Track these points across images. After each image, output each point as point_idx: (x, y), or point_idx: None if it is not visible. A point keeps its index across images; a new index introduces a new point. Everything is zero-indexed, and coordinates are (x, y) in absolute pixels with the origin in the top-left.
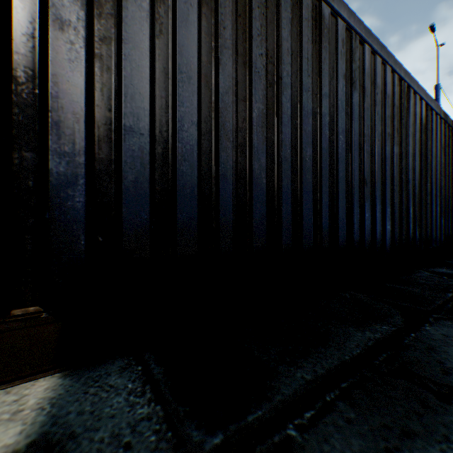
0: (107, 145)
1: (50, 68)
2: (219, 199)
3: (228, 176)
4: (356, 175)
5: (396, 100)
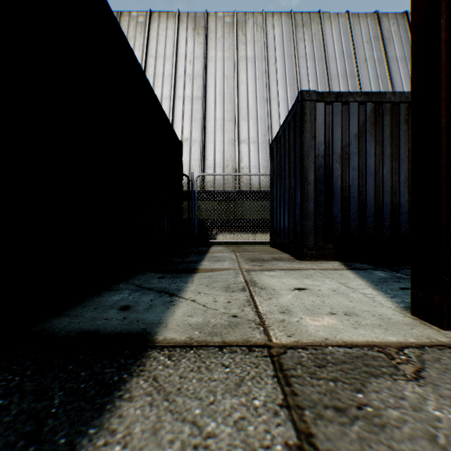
0: (345, 202)
1: (333, 186)
2: (383, 215)
3: (387, 206)
4: None
5: None
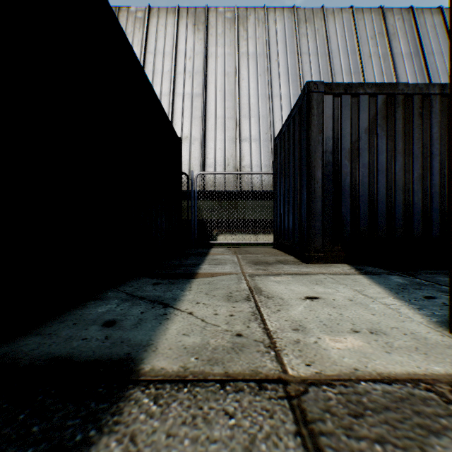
0: (355, 201)
1: (342, 184)
2: (395, 215)
3: (399, 205)
4: None
5: None
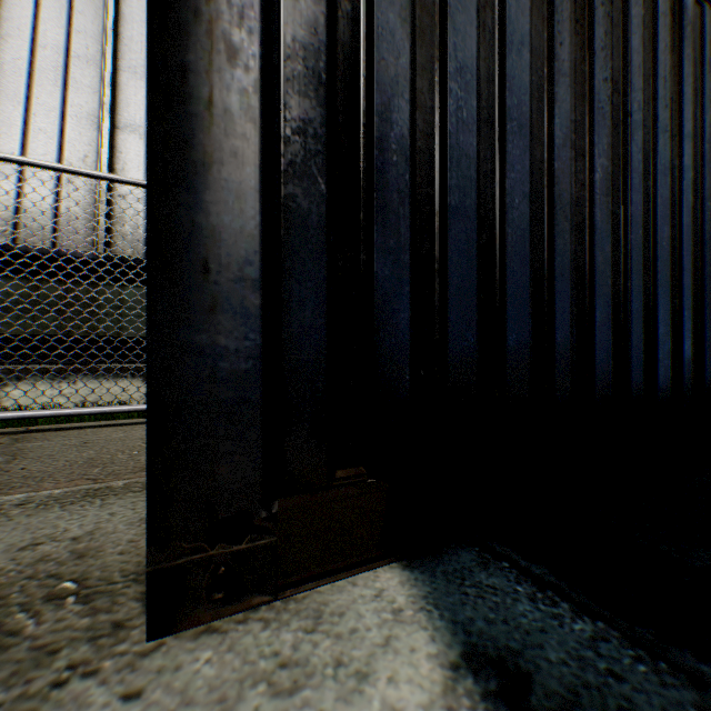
0: (429, 235)
1: (375, 129)
2: (554, 311)
3: (564, 276)
4: None
5: None
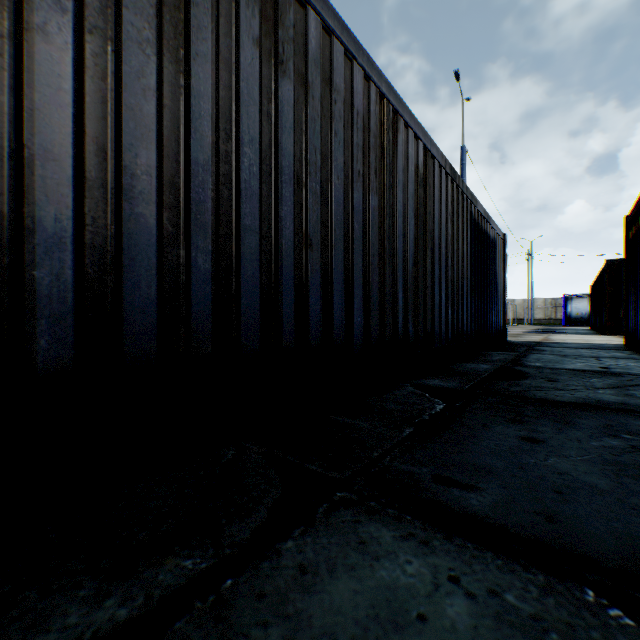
0: None
1: None
2: None
3: None
4: (288, 227)
5: (375, 125)
